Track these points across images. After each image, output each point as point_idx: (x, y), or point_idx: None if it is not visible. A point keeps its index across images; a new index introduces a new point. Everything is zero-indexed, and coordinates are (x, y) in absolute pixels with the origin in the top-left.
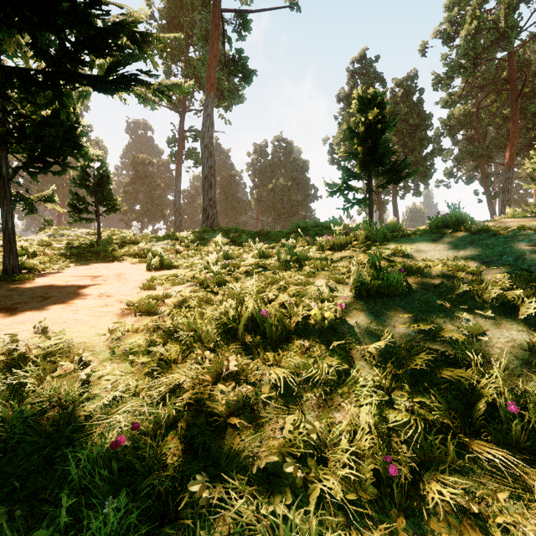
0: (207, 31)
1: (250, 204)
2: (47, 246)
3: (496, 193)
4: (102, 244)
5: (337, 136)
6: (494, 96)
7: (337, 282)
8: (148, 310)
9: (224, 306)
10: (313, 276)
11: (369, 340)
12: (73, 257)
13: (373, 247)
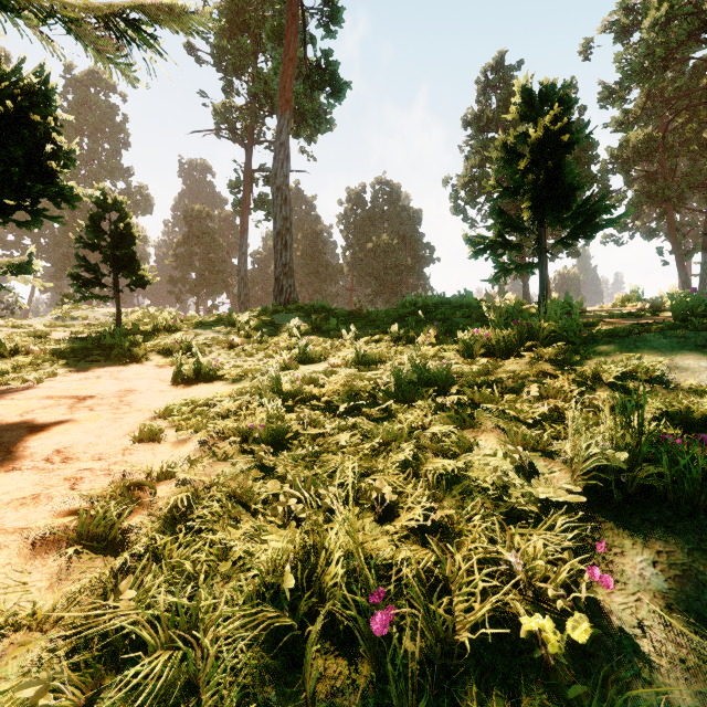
0: (281, 26)
1: (342, 270)
2: (42, 337)
3: (690, 251)
4: (119, 335)
5: (464, 174)
6: (688, 114)
7: (528, 446)
8: (101, 534)
9: (271, 551)
10: (469, 425)
11: (702, 704)
12: (70, 356)
13: (573, 356)
